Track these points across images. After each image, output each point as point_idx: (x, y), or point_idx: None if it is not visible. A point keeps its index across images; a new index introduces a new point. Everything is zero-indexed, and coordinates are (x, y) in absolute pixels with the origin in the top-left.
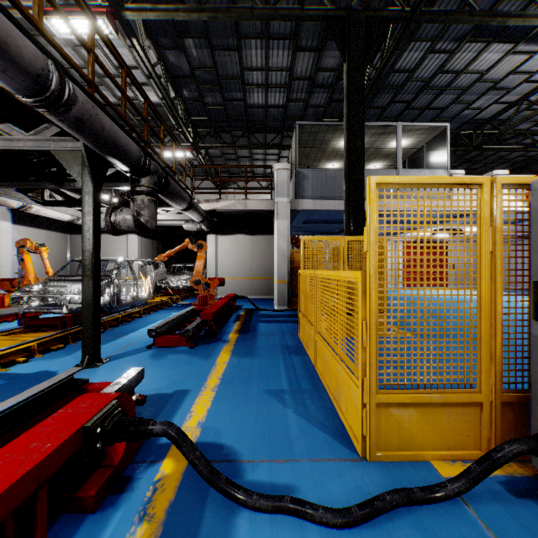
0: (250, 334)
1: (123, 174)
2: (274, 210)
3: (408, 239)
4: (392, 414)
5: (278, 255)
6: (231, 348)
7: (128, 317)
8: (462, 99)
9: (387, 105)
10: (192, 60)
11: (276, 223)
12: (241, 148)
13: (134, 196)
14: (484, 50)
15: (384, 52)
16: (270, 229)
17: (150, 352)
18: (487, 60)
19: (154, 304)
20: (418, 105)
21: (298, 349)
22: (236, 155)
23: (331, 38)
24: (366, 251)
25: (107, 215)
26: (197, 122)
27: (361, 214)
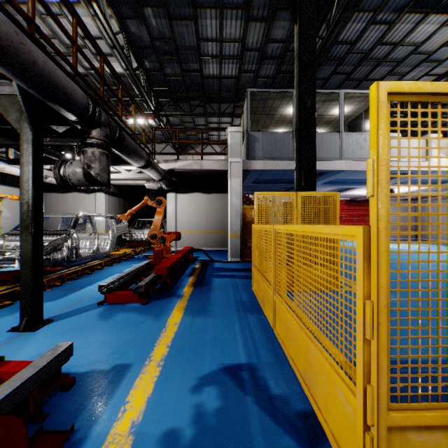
0: (205, 287)
1: (79, 130)
2: (227, 170)
3: (344, 198)
4: (409, 439)
5: (231, 211)
6: (184, 304)
7: (89, 269)
8: (397, 71)
9: (329, 76)
10: (151, 30)
11: (230, 181)
12: (198, 116)
13: (84, 148)
14: (421, 21)
15: (331, 21)
16: (223, 188)
17: (100, 310)
18: (423, 33)
19: (116, 256)
20: (356, 77)
21: (253, 305)
22: (194, 123)
23: (281, 8)
24: (372, 196)
25: (55, 168)
26: (158, 92)
27: (312, 171)
